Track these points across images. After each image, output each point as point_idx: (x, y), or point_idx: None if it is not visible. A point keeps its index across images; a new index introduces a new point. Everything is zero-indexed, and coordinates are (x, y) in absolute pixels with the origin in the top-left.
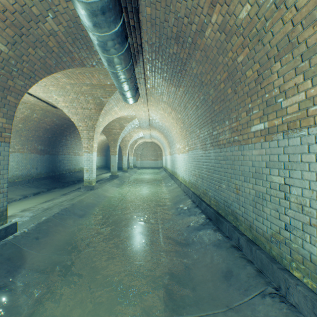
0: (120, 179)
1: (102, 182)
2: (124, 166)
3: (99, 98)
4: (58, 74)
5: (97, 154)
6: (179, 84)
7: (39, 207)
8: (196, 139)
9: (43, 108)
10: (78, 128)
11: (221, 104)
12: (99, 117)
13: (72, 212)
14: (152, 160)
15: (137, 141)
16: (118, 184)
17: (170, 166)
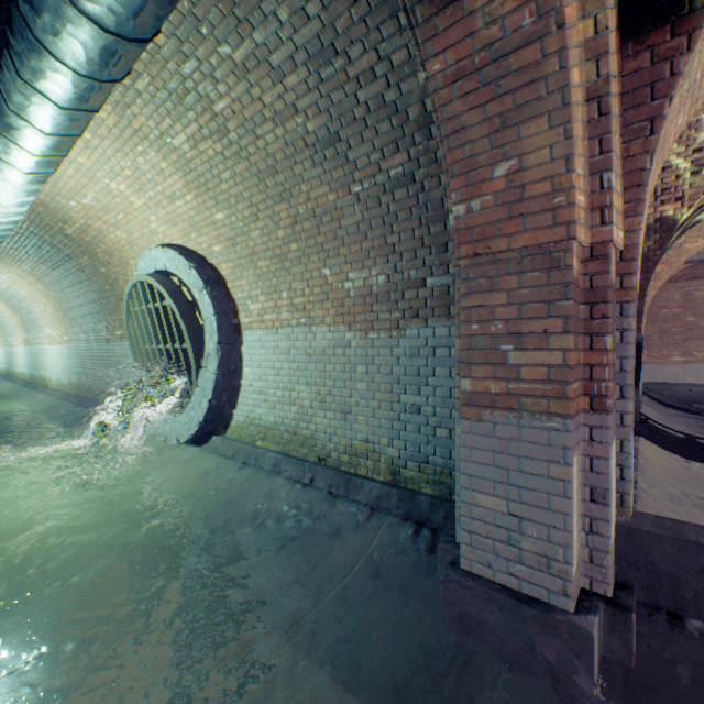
0: None
1: None
2: None
3: None
4: None
5: None
6: (54, 268)
7: None
8: (81, 329)
9: None
10: None
11: (101, 307)
12: None
13: None
14: None
15: None
16: None
17: (28, 368)
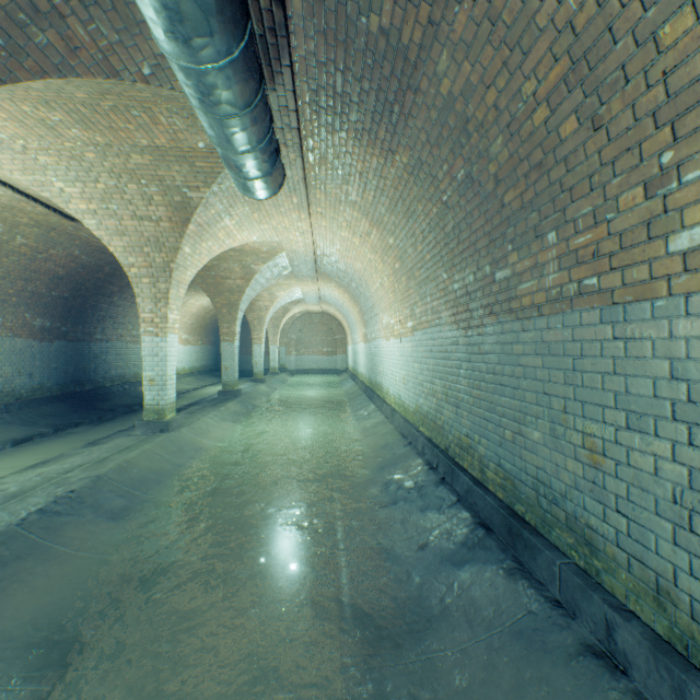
0: (243, 401)
1: (198, 408)
2: (255, 368)
3: (180, 189)
4: (51, 110)
5: (194, 340)
6: (393, 142)
7: (9, 483)
8: (439, 298)
9: (38, 219)
10: (127, 271)
11: (531, 180)
12: (182, 243)
13: (88, 505)
14: (323, 355)
15: (288, 311)
16: (238, 412)
17: (366, 369)
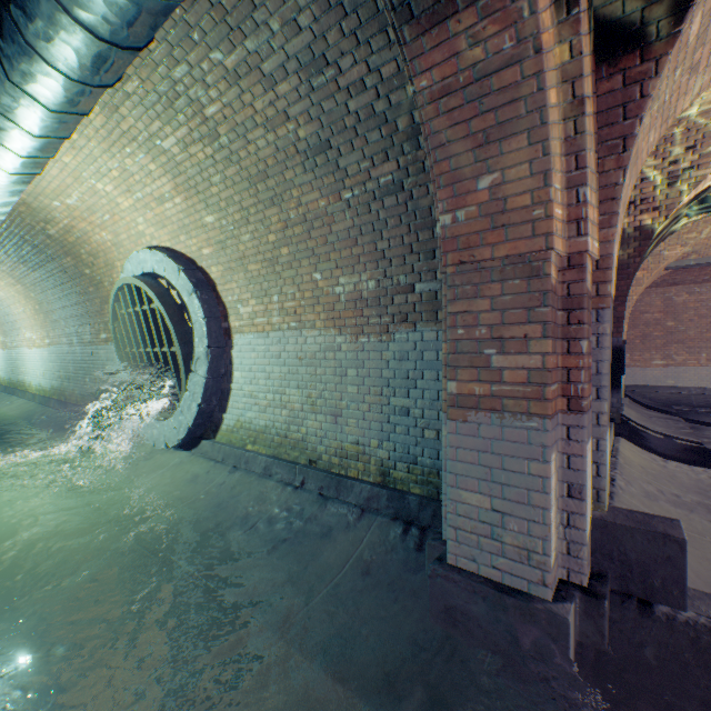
0: None
1: None
2: None
3: None
4: None
5: None
6: (35, 269)
7: None
8: (63, 332)
9: None
10: None
11: (85, 309)
12: None
13: None
14: None
15: None
16: None
17: (5, 372)
